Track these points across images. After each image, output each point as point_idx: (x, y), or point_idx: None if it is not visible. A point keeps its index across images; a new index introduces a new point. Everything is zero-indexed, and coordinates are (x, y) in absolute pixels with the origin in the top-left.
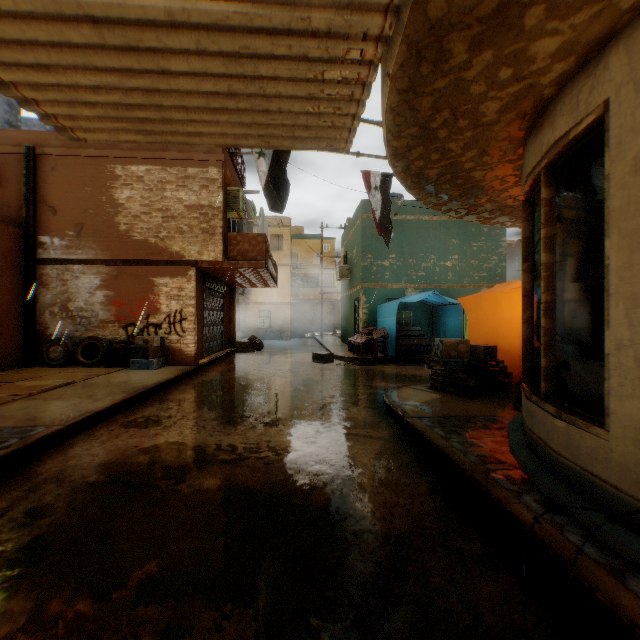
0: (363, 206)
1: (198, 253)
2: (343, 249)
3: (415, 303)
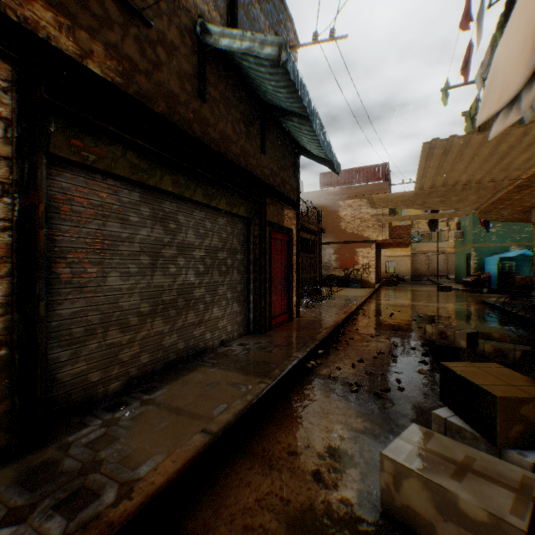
0: None
1: (376, 236)
2: (456, 218)
3: (516, 256)
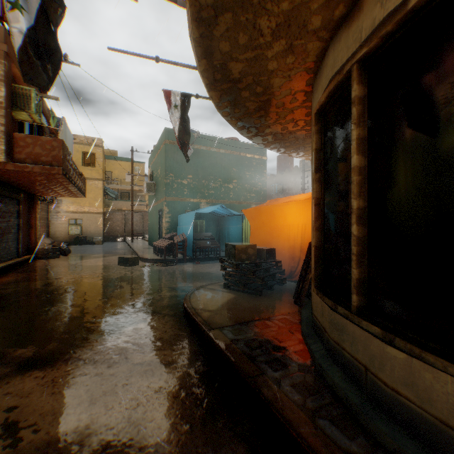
0: (166, 133)
1: None
2: (150, 169)
3: (207, 214)
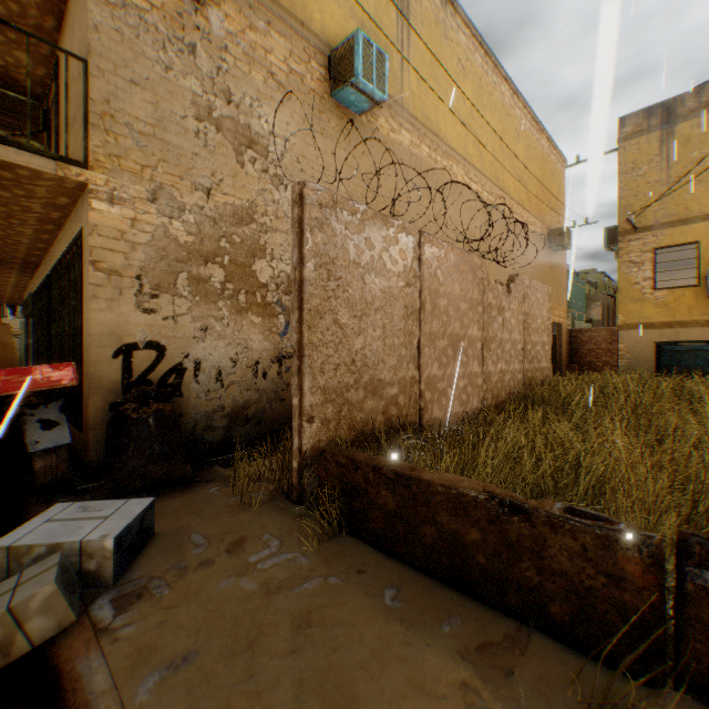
0: None
1: None
2: None
3: None
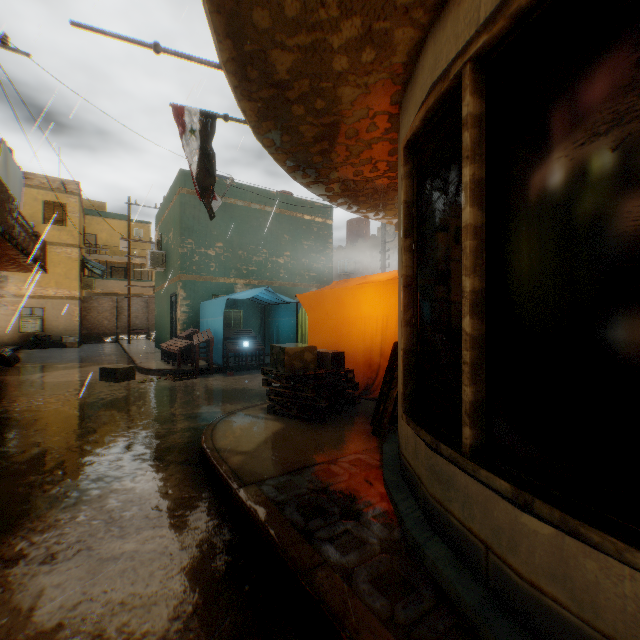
0: (182, 178)
1: None
2: (157, 232)
3: (246, 301)
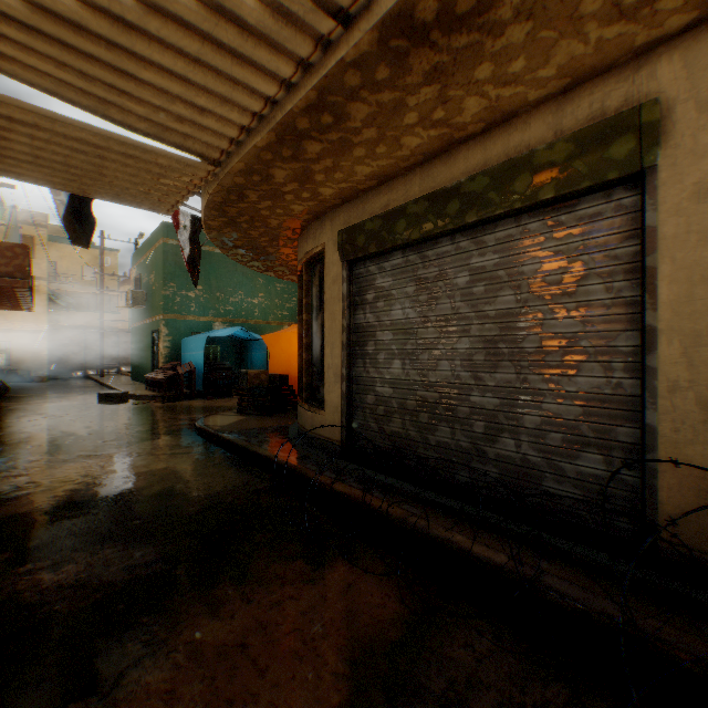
0: (165, 229)
1: None
2: (136, 270)
3: (223, 337)
